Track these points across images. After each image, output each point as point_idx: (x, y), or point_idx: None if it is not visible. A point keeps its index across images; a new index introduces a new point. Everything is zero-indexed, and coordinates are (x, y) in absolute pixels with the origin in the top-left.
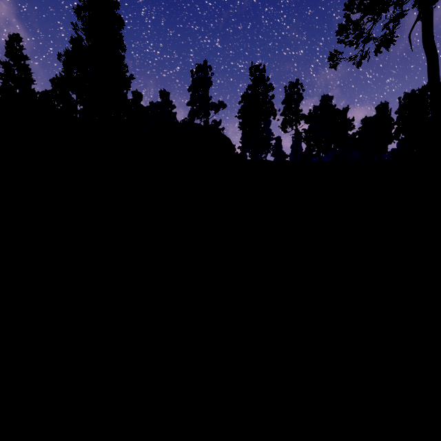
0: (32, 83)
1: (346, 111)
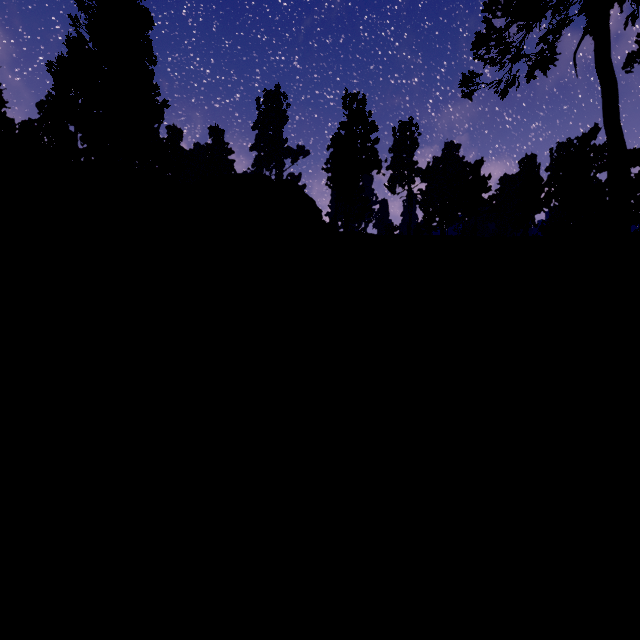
0: (3, 105)
1: (479, 166)
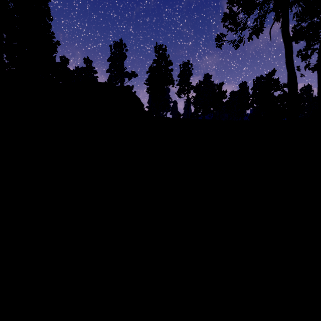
0: None
1: (221, 85)
